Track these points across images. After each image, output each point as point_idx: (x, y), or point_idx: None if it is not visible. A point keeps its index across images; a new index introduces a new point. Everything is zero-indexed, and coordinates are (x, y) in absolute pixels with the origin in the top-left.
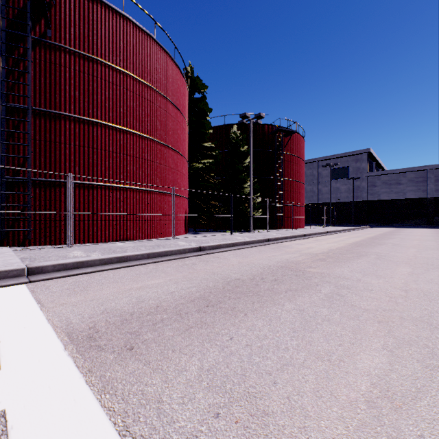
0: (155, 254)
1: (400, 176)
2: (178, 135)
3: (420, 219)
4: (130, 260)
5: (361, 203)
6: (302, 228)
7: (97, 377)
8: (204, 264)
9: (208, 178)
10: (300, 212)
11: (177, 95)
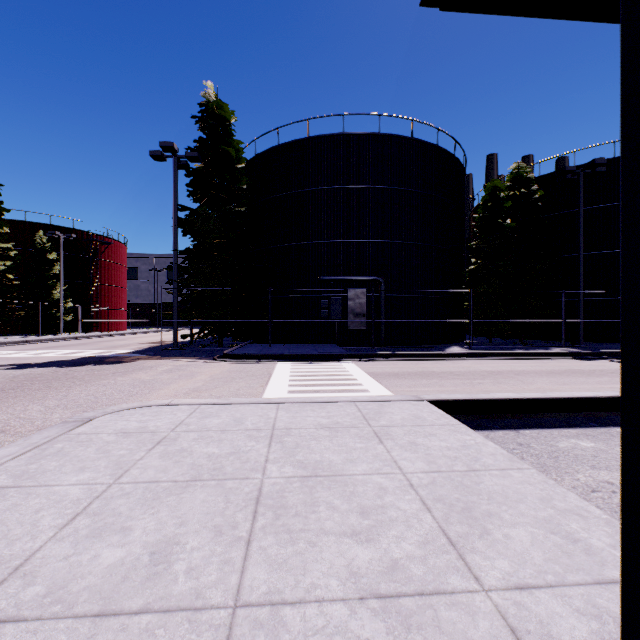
0: (1, 343)
1: None
2: None
3: None
4: None
5: None
6: (124, 330)
7: (33, 350)
8: (36, 345)
9: (4, 280)
10: (121, 315)
11: None
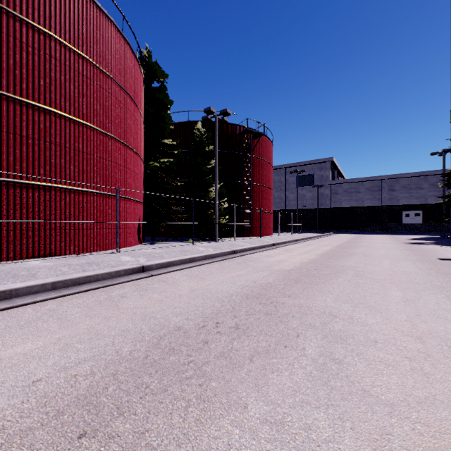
0: (67, 282)
1: (359, 185)
2: (127, 125)
3: (375, 225)
4: (18, 296)
5: (325, 210)
6: (271, 235)
7: None
8: (138, 296)
9: (169, 180)
10: (269, 218)
11: (126, 77)
